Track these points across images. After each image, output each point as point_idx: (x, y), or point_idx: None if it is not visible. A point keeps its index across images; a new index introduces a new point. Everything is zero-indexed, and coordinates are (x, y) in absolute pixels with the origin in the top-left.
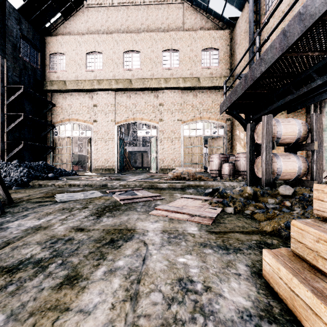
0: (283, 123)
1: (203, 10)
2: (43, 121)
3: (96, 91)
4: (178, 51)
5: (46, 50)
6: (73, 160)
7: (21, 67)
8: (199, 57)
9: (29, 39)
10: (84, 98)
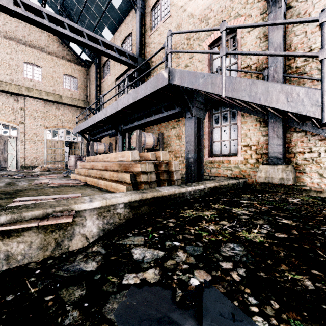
0: (99, 145)
1: (64, 44)
2: None
3: None
4: (41, 67)
5: None
6: None
7: None
8: (61, 79)
9: None
10: None
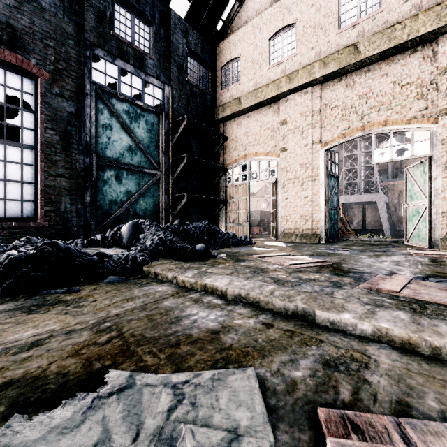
0: None
1: None
2: (212, 164)
3: (285, 96)
4: None
5: (218, 64)
6: (254, 219)
7: (188, 94)
8: None
9: (197, 53)
10: (266, 115)
